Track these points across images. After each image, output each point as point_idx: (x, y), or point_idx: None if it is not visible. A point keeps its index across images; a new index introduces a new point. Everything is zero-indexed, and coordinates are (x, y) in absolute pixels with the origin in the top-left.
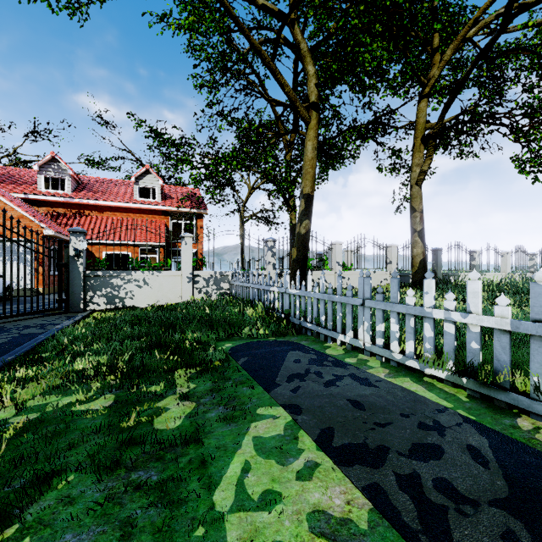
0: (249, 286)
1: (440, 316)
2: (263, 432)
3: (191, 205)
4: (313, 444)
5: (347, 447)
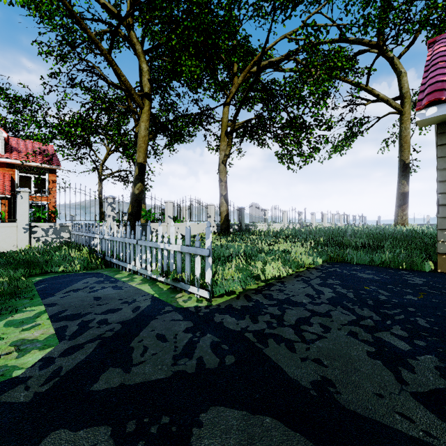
0: (83, 235)
1: (162, 247)
2: (18, 317)
3: (42, 160)
4: (47, 317)
5: (67, 315)
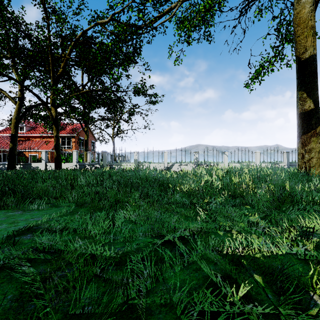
0: None
1: None
2: None
3: (69, 132)
4: None
5: None
